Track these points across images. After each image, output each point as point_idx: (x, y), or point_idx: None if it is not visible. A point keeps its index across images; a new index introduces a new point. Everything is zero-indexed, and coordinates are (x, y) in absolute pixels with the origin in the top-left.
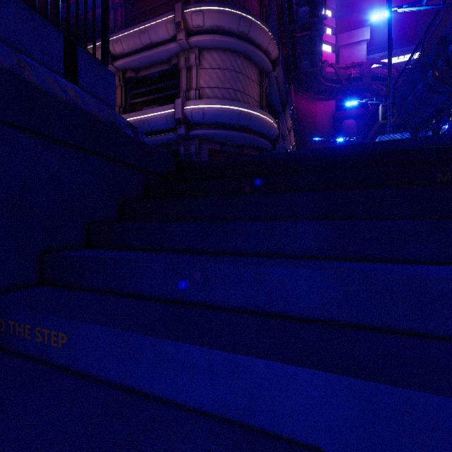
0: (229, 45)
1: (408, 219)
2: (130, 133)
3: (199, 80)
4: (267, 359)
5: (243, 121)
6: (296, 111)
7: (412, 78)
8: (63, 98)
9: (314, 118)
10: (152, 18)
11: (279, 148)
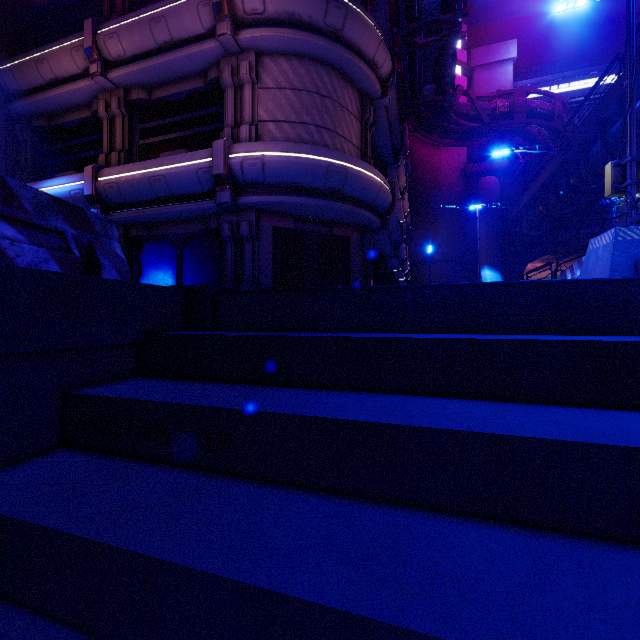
0: (310, 48)
1: None
2: (60, 224)
3: (257, 107)
4: None
5: (333, 182)
6: (411, 162)
7: (601, 116)
8: None
9: (437, 172)
10: None
11: (391, 224)
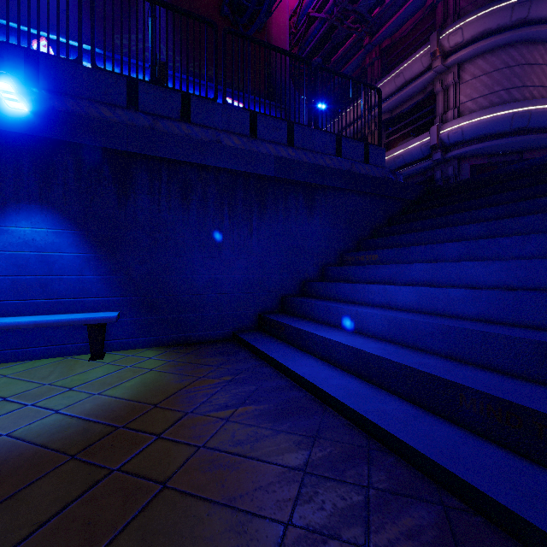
0: (498, 43)
1: (546, 196)
2: (391, 176)
3: (458, 97)
4: (441, 243)
5: (518, 124)
6: None
7: None
8: (364, 173)
9: None
10: (406, 55)
11: None
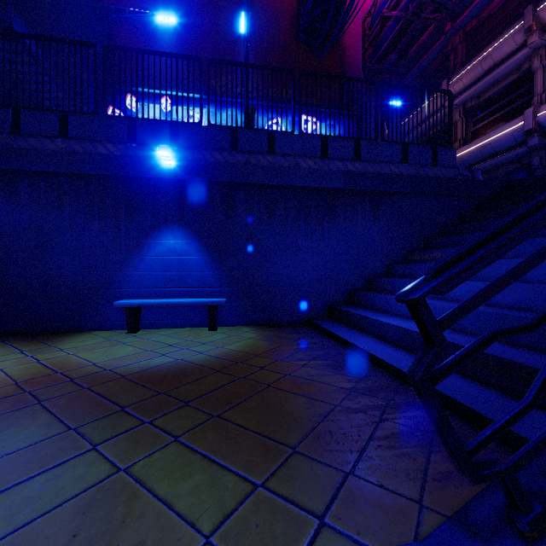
0: None
1: None
2: (466, 173)
3: None
4: None
5: None
6: None
7: None
8: (432, 175)
9: None
10: (496, 33)
11: None
